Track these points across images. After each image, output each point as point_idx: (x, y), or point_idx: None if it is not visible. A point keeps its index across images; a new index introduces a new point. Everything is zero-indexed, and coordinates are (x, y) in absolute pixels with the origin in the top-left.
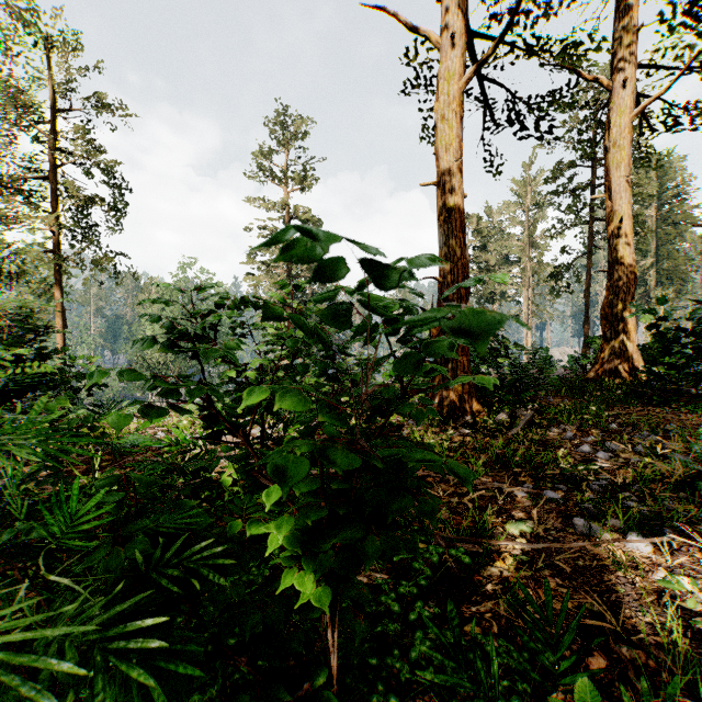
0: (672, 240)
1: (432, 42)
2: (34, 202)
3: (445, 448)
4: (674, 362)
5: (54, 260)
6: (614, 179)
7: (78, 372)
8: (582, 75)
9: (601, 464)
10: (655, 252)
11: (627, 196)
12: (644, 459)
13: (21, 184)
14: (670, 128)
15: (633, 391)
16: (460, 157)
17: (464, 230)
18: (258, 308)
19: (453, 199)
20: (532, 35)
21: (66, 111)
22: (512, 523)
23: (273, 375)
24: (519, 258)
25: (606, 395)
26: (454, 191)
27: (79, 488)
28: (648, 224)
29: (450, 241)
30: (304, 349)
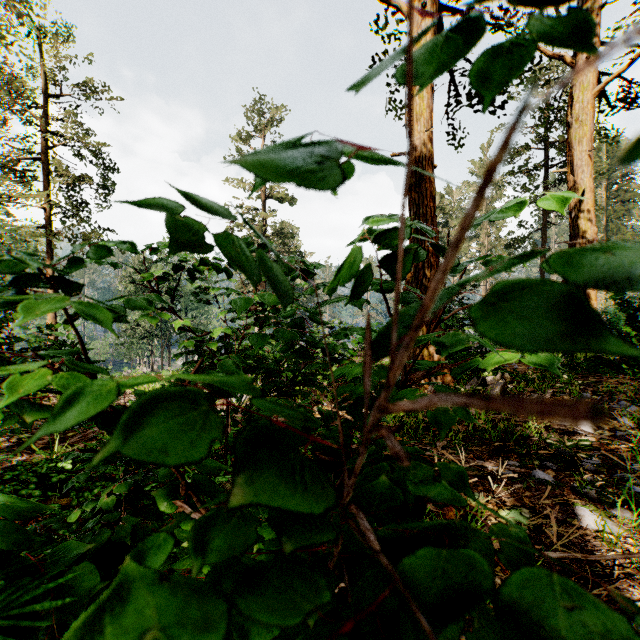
0: (621, 217)
1: (403, 14)
2: (27, 181)
3: (420, 418)
4: (639, 330)
5: (45, 235)
6: (576, 154)
7: (57, 340)
8: (545, 54)
9: (586, 438)
10: (604, 228)
11: (588, 171)
12: (637, 434)
13: (15, 165)
14: (626, 108)
15: (598, 358)
16: (430, 127)
17: (434, 200)
18: (221, 271)
19: (423, 168)
20: (500, 9)
21: (57, 96)
22: (506, 512)
23: (239, 344)
24: (477, 234)
25: (571, 362)
26: (425, 161)
27: (31, 466)
28: (598, 202)
29: (420, 211)
30: (272, 316)
